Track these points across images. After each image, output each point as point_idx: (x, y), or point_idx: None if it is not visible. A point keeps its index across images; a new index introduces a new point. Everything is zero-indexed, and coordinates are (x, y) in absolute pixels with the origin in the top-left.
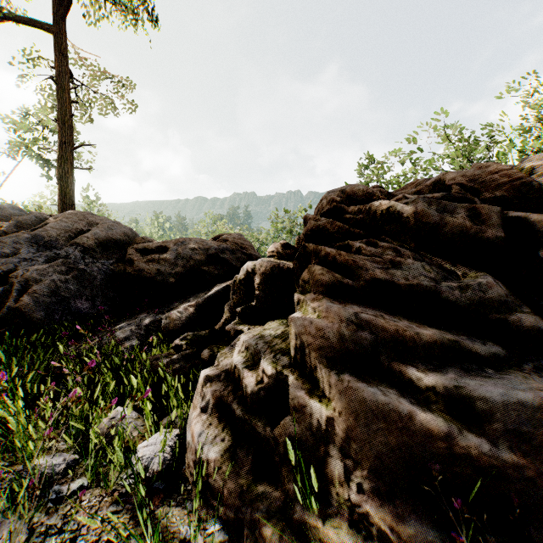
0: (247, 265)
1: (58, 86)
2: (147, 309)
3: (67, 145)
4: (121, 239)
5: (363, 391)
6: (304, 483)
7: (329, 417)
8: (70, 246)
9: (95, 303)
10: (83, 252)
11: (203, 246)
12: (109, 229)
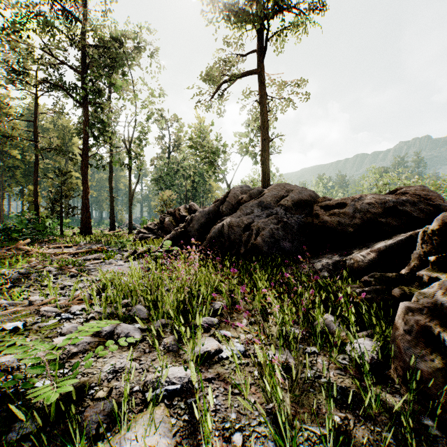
0: (441, 216)
1: (261, 105)
2: (329, 251)
3: (266, 140)
4: (308, 200)
5: None
6: None
7: None
8: (277, 207)
9: (293, 244)
10: (285, 210)
11: (379, 200)
12: (299, 193)
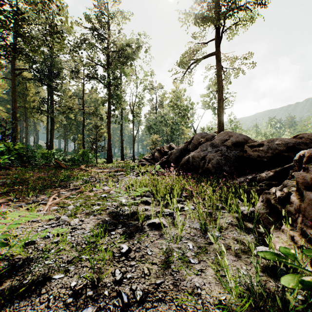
0: (299, 153)
1: (217, 76)
2: (252, 172)
3: (221, 100)
4: (242, 141)
5: (310, 196)
6: (290, 224)
7: (299, 204)
8: (222, 146)
9: (231, 168)
10: (227, 148)
11: (284, 142)
12: (237, 137)
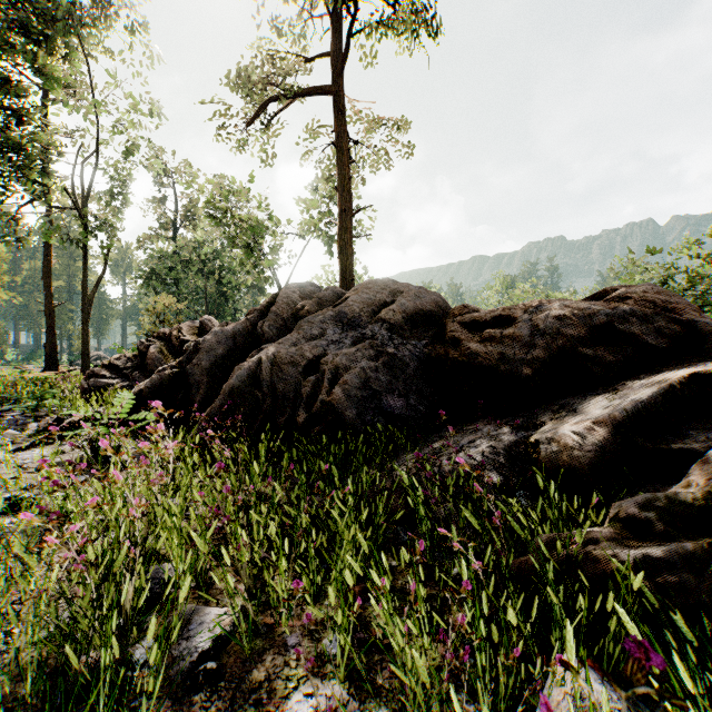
0: None
1: (339, 149)
2: (483, 416)
3: (348, 212)
4: (432, 311)
5: None
6: None
7: None
8: (375, 323)
9: (408, 401)
10: (390, 330)
11: (577, 311)
12: (416, 298)
